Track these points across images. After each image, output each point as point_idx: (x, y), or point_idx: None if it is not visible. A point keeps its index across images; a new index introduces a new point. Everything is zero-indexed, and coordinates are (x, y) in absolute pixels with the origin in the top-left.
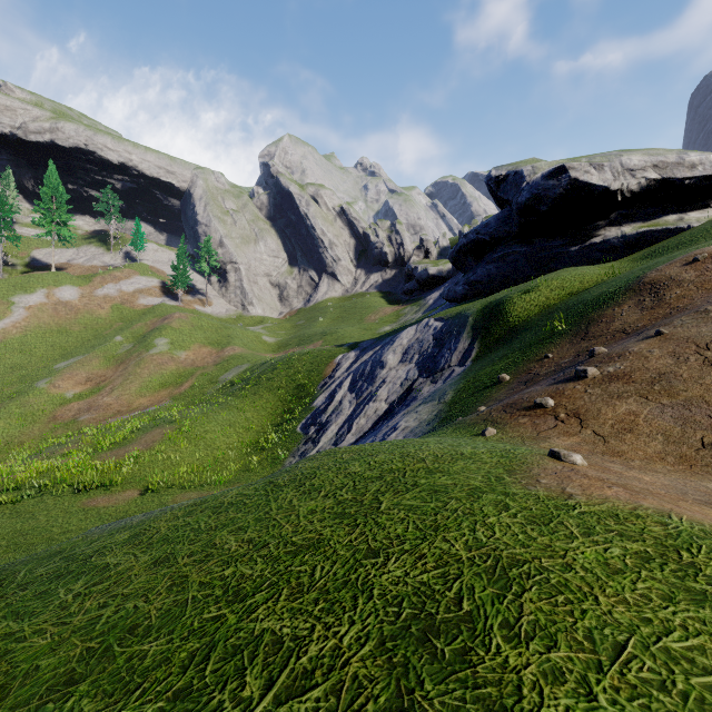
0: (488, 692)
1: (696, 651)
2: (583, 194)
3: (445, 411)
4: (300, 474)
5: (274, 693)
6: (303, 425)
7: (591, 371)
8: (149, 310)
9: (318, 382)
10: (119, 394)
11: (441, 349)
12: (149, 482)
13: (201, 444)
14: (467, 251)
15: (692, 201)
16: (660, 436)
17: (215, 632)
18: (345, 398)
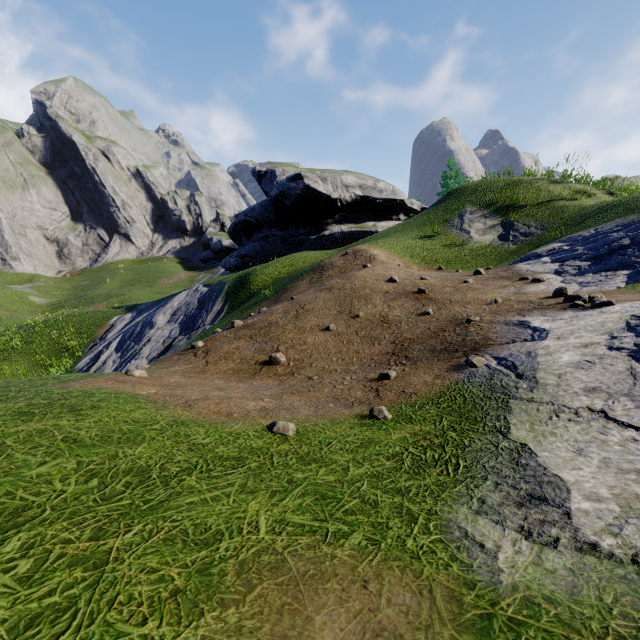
0: None
1: None
2: (314, 197)
3: None
4: None
5: None
6: None
7: (237, 322)
8: None
9: (88, 344)
10: None
11: (201, 311)
12: None
13: None
14: (240, 229)
15: (383, 215)
16: (239, 360)
17: None
18: (110, 358)
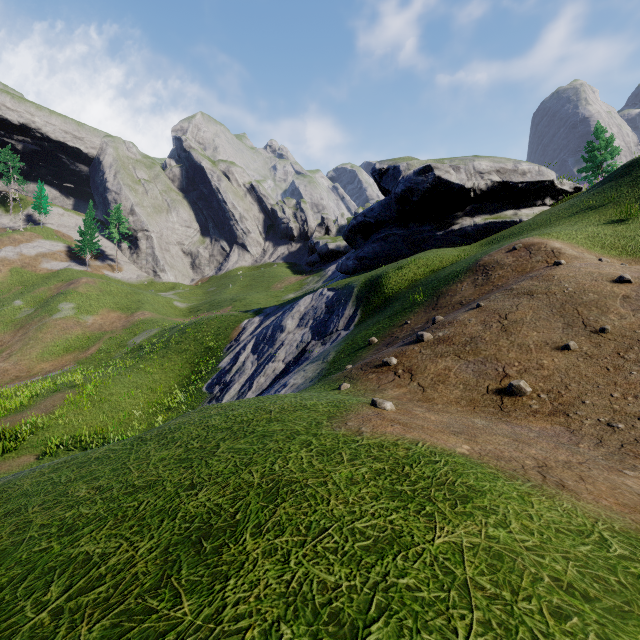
0: (223, 569)
1: (371, 527)
2: (445, 189)
3: (326, 369)
4: (168, 429)
5: (69, 594)
6: (208, 385)
7: (426, 335)
8: (53, 275)
9: (225, 344)
10: (18, 359)
11: (331, 316)
12: (48, 446)
13: (106, 406)
14: (357, 231)
15: (524, 201)
16: (461, 385)
17: (39, 560)
18: (248, 359)
